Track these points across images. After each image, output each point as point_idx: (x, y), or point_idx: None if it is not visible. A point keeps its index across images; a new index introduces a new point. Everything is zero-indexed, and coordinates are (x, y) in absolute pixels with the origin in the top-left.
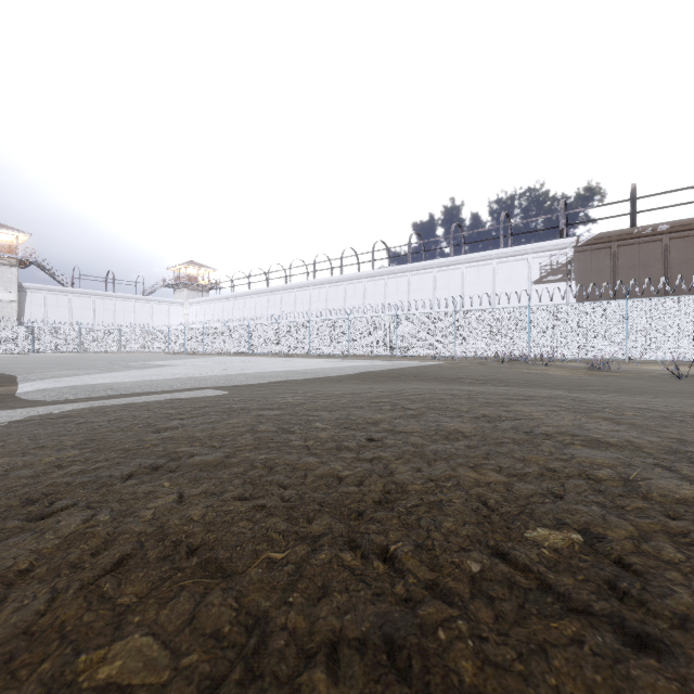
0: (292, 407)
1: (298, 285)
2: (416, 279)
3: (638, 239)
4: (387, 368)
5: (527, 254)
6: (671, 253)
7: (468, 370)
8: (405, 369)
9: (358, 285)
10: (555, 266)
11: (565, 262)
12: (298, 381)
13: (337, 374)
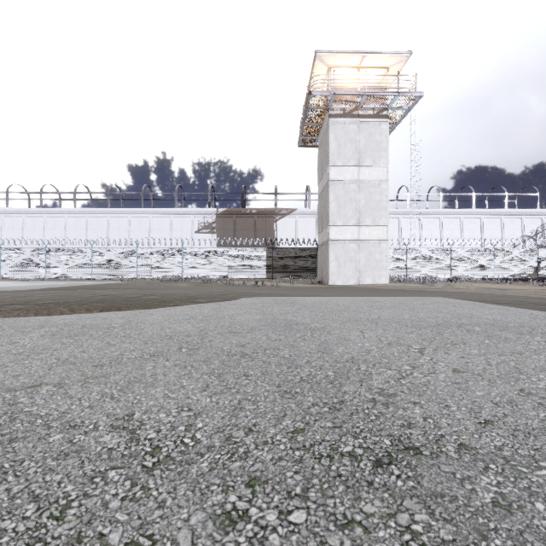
0: None
1: None
2: (115, 220)
3: (244, 215)
4: (72, 285)
5: (191, 214)
6: (257, 224)
7: (132, 285)
8: (86, 285)
9: (59, 219)
10: (207, 224)
11: (212, 222)
12: None
13: (25, 289)
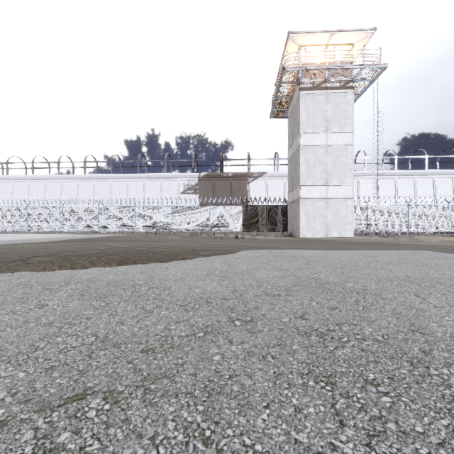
0: (15, 247)
1: (16, 177)
2: (116, 184)
3: (222, 178)
4: (84, 237)
5: (178, 178)
6: (233, 186)
7: (132, 237)
8: (95, 238)
9: (73, 183)
10: (190, 186)
11: (195, 185)
12: (18, 244)
13: (47, 241)
